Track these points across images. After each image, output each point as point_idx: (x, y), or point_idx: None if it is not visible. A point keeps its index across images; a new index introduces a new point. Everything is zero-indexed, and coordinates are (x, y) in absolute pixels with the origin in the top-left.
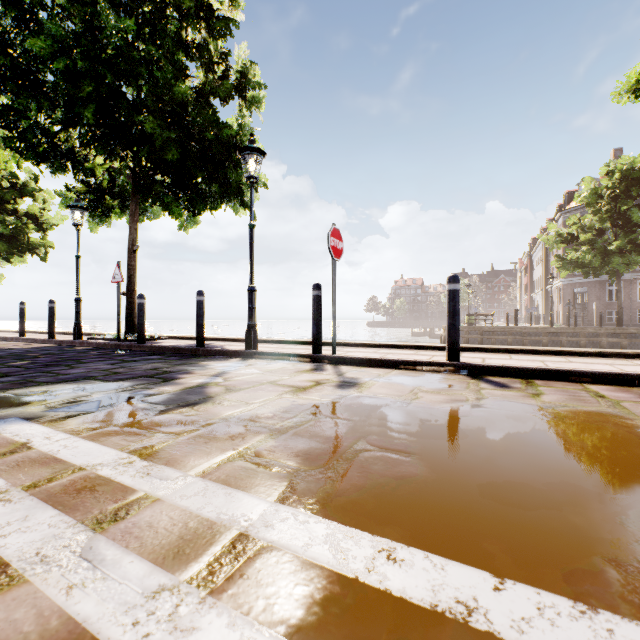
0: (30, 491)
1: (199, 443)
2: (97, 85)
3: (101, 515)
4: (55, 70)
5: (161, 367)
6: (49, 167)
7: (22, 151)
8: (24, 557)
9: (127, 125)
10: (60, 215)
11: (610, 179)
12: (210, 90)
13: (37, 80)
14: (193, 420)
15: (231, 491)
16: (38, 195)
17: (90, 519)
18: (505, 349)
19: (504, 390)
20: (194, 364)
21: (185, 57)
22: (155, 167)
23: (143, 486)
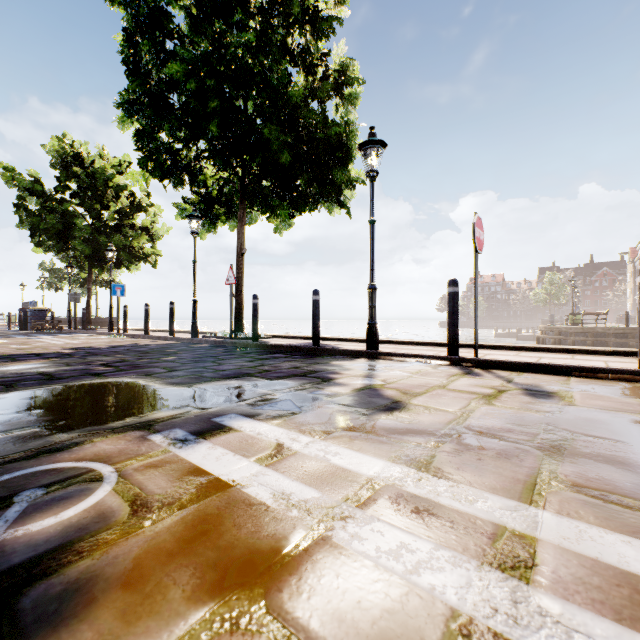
0: (361, 507)
1: (471, 460)
2: (219, 100)
3: (496, 555)
4: (187, 91)
5: (300, 366)
6: (172, 182)
7: (150, 170)
8: (483, 612)
9: (245, 134)
10: (166, 227)
11: None
12: (311, 92)
13: (167, 104)
14: (420, 429)
15: (625, 538)
16: (150, 210)
17: (490, 560)
18: None
19: None
20: (328, 364)
21: (289, 63)
22: (260, 173)
23: (489, 516)
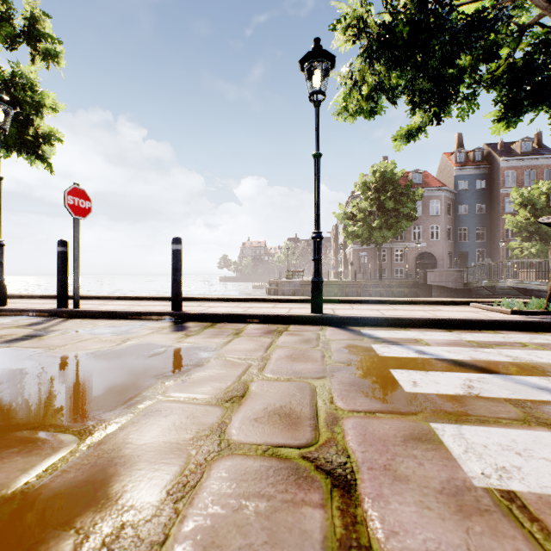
0: None
1: None
2: None
3: None
4: None
5: None
6: None
7: None
8: None
9: None
10: None
11: (374, 176)
12: None
13: None
14: None
15: None
16: None
17: None
18: (244, 299)
19: (171, 334)
20: None
21: None
22: None
23: None
